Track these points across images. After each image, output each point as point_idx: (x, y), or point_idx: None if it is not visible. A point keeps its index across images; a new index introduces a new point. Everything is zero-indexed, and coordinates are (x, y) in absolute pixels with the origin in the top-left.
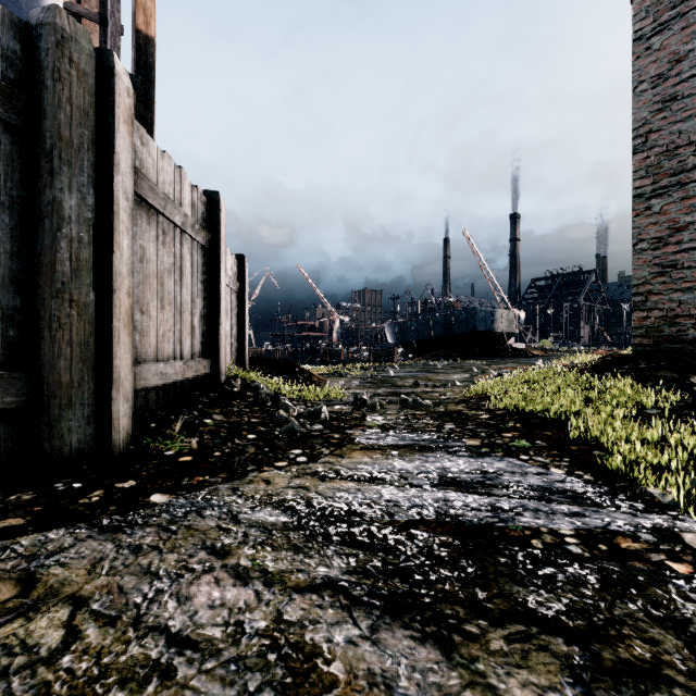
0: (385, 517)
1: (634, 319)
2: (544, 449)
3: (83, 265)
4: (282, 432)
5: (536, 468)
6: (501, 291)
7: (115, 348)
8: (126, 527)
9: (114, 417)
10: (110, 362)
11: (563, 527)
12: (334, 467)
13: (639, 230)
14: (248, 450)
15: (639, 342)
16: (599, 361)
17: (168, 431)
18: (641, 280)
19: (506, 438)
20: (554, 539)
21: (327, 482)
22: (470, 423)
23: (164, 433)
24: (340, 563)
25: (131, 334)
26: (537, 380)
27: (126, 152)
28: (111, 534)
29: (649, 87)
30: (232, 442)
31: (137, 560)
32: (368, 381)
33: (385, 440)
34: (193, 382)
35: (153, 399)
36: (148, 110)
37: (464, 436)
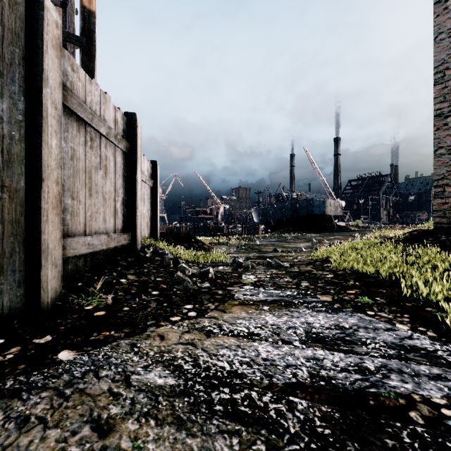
0: (264, 379)
1: (435, 204)
2: (384, 305)
3: (14, 158)
4: (178, 289)
5: (384, 323)
6: (329, 188)
7: (44, 225)
8: (24, 391)
9: (43, 280)
10: (39, 236)
11: (434, 395)
12: (218, 321)
13: (439, 140)
14: (150, 305)
15: (439, 221)
16: (408, 235)
17: (90, 289)
18: (440, 176)
19: (351, 295)
20: (431, 412)
21: (212, 337)
22: (320, 281)
23: (87, 291)
24: (223, 446)
25: (59, 214)
26: (365, 248)
27: (55, 71)
28: (7, 400)
29: (447, 36)
30: (139, 297)
31: (18, 439)
32: (242, 248)
33: (257, 296)
34: (116, 250)
35: (83, 264)
36: (90, 61)
37: (318, 293)
